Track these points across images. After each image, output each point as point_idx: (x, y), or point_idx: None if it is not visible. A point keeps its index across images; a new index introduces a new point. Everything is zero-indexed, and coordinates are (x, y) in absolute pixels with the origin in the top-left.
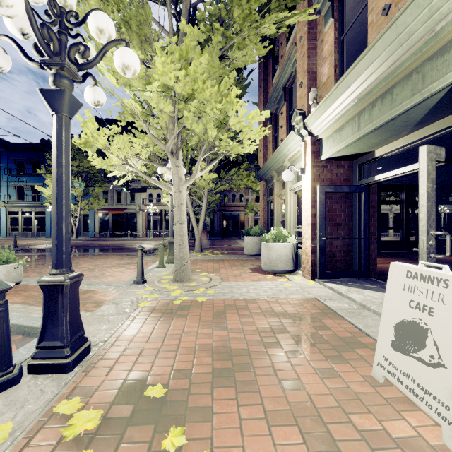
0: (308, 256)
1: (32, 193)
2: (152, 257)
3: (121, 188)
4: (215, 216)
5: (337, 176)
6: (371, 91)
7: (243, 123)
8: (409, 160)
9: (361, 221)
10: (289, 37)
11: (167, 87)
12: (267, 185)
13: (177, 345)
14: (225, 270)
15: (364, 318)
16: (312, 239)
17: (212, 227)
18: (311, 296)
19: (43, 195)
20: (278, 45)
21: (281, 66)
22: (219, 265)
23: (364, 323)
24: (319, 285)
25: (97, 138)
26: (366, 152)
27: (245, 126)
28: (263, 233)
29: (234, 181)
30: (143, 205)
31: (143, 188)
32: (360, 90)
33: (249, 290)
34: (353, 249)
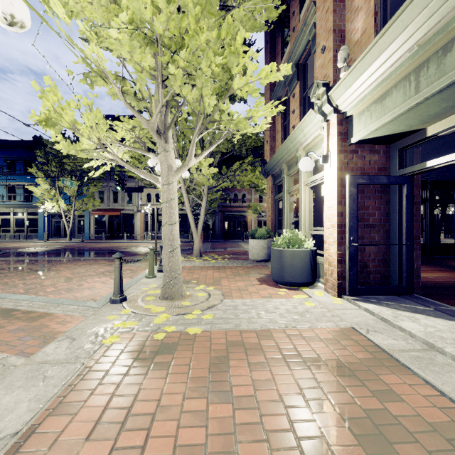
0: (332, 266)
1: (25, 193)
2: (144, 263)
3: (115, 187)
4: (216, 217)
5: (370, 164)
6: (445, 27)
7: (252, 85)
8: (448, 149)
9: (403, 221)
10: (303, 3)
11: (148, 39)
12: (274, 181)
13: (141, 445)
14: (227, 280)
15: (444, 372)
16: (338, 244)
17: (214, 228)
18: (346, 325)
19: (34, 195)
20: (288, 19)
21: (293, 41)
22: (220, 273)
23: (452, 385)
24: (350, 305)
25: (60, 113)
26: (413, 130)
27: (255, 90)
28: (270, 235)
29: (238, 177)
30: (140, 206)
31: (139, 188)
32: (425, 28)
33: (260, 314)
34: (390, 257)
